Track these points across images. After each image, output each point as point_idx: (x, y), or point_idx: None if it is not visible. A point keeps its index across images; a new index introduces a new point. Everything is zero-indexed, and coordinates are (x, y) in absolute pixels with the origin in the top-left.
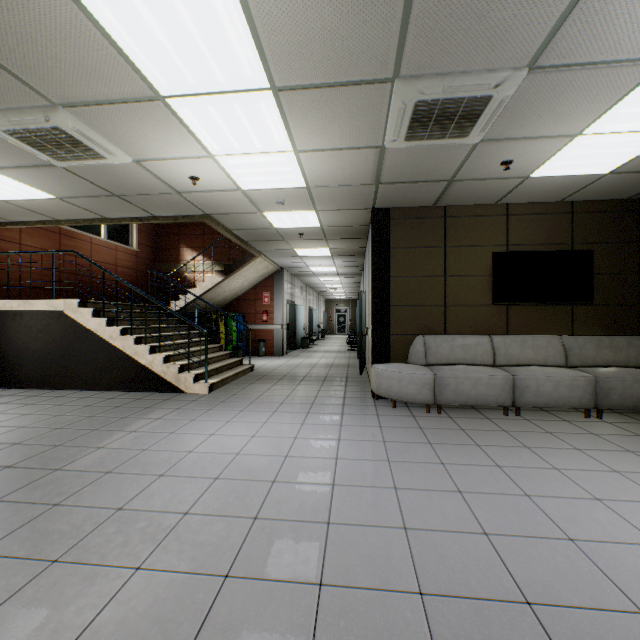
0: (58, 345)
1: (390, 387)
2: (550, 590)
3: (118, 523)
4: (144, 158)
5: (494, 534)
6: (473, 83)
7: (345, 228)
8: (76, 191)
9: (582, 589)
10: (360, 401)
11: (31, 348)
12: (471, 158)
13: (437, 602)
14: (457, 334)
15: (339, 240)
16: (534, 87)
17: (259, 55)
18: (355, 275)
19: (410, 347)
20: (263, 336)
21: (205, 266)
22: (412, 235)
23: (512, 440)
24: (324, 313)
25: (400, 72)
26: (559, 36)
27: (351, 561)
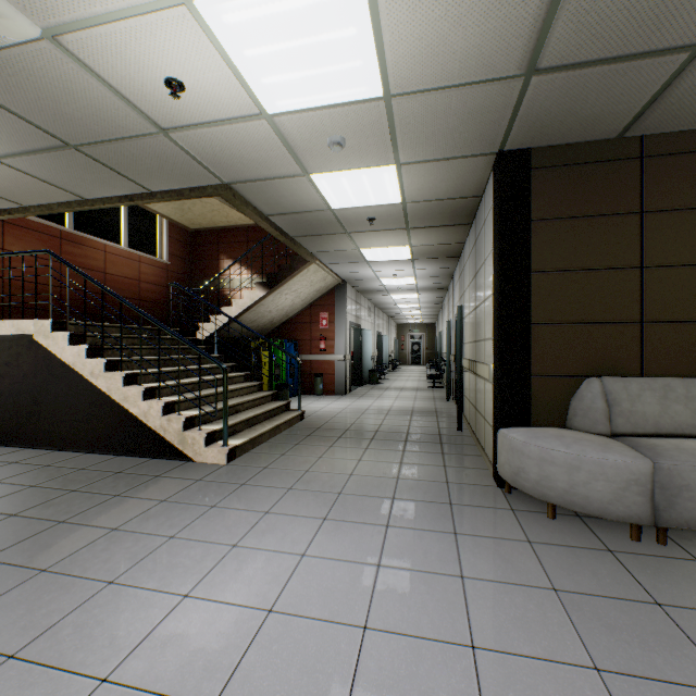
0: (29, 384)
1: (546, 479)
2: None
3: None
4: (58, 22)
5: None
6: None
7: (440, 204)
8: (6, 139)
9: None
10: (479, 495)
11: None
12: None
13: None
14: (667, 376)
15: (427, 230)
16: None
17: None
18: (439, 290)
19: (572, 399)
20: (320, 369)
21: (249, 281)
22: (574, 195)
23: None
24: (395, 340)
25: None
26: None
27: None
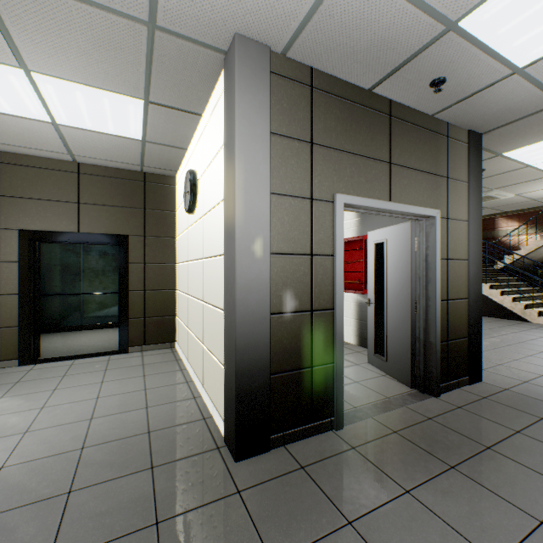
0: None
1: None
2: None
3: None
4: (522, 193)
5: None
6: None
7: None
8: None
9: None
10: None
11: None
12: None
13: None
14: None
15: None
16: None
17: None
18: None
19: None
20: None
21: (519, 230)
22: None
23: None
24: None
25: None
26: None
27: None
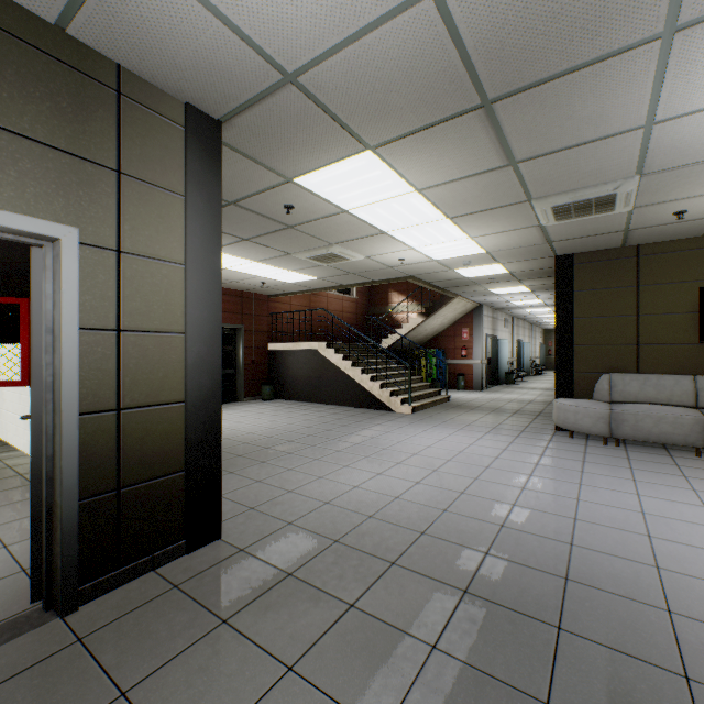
0: (314, 373)
1: (566, 419)
2: (595, 519)
3: (367, 461)
4: (371, 255)
5: (584, 501)
6: (592, 191)
7: (534, 271)
8: (329, 274)
9: (618, 524)
10: (540, 430)
11: (299, 374)
12: (634, 216)
13: (520, 508)
14: (652, 373)
15: (532, 279)
16: (655, 180)
17: (437, 210)
18: None
19: (595, 384)
20: (462, 370)
21: (409, 307)
22: (598, 277)
23: (674, 471)
24: (541, 345)
25: (532, 197)
26: (648, 162)
27: (481, 491)
